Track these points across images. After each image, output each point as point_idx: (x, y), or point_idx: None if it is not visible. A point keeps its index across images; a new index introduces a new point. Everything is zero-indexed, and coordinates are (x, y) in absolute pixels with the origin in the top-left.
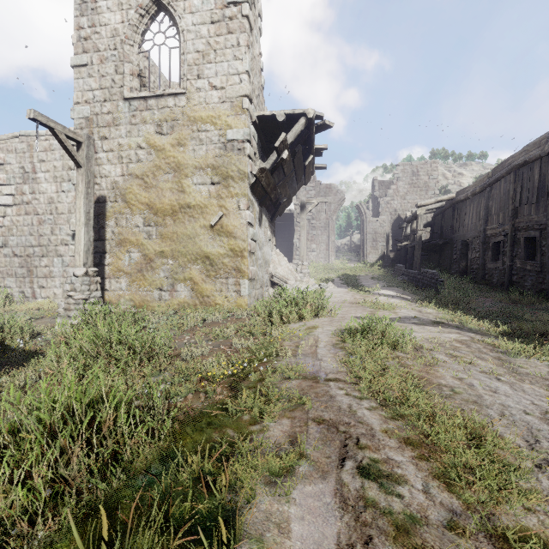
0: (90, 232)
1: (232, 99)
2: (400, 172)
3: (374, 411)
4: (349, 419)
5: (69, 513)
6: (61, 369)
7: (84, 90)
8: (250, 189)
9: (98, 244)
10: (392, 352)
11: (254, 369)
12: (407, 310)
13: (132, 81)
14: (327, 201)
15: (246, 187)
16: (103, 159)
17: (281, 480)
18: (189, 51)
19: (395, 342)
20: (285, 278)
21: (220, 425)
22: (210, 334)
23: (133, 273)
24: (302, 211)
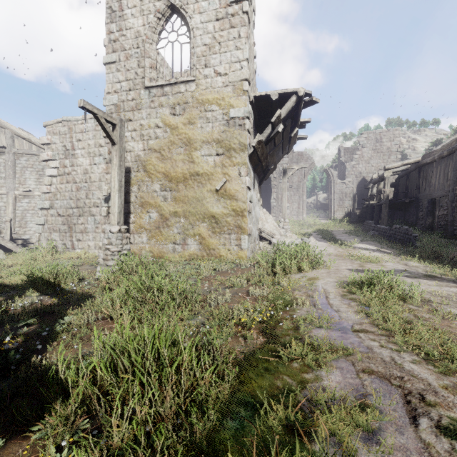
0: (122, 196)
1: (234, 83)
2: (364, 140)
3: (423, 365)
4: (404, 373)
5: None
6: (115, 310)
7: (113, 82)
8: (248, 158)
9: (124, 206)
10: (404, 304)
11: (280, 317)
12: (393, 263)
13: (151, 73)
14: (306, 166)
15: (246, 157)
16: (128, 138)
17: (374, 436)
18: (197, 45)
19: (405, 295)
20: (271, 233)
21: (279, 371)
22: (225, 283)
23: (152, 229)
24: (284, 176)
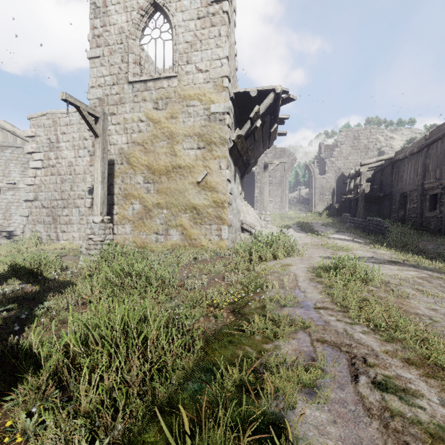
0: (105, 188)
1: (215, 80)
2: (343, 137)
3: (370, 335)
4: (351, 341)
5: (156, 410)
6: (94, 295)
7: (97, 76)
8: (228, 152)
9: (108, 198)
10: (365, 286)
11: (250, 298)
12: (363, 251)
13: (134, 68)
14: (286, 161)
15: (226, 150)
16: (112, 131)
17: (314, 391)
18: (179, 42)
19: (366, 278)
20: (252, 225)
21: (241, 343)
22: (203, 270)
23: (135, 220)
24: (265, 170)
